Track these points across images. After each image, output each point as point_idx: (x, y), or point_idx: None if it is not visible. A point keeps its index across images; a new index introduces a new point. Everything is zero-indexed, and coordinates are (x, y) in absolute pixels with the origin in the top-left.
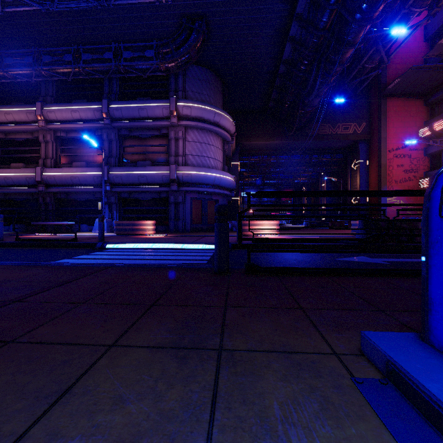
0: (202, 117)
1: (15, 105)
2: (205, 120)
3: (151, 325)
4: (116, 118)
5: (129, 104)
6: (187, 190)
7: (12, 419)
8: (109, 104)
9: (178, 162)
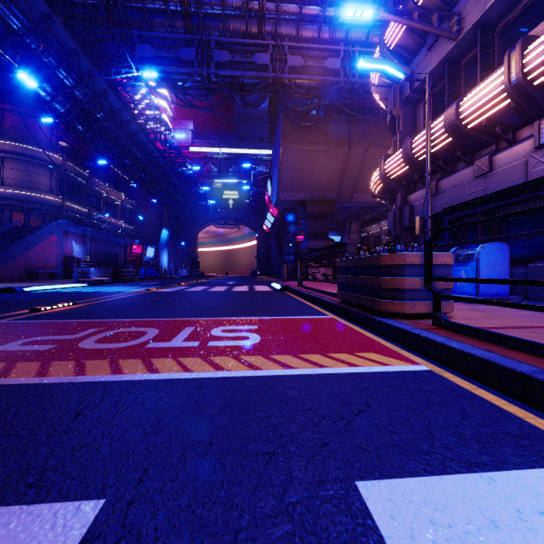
0: None
1: (374, 224)
2: None
3: None
4: None
5: None
6: None
7: None
8: None
9: None
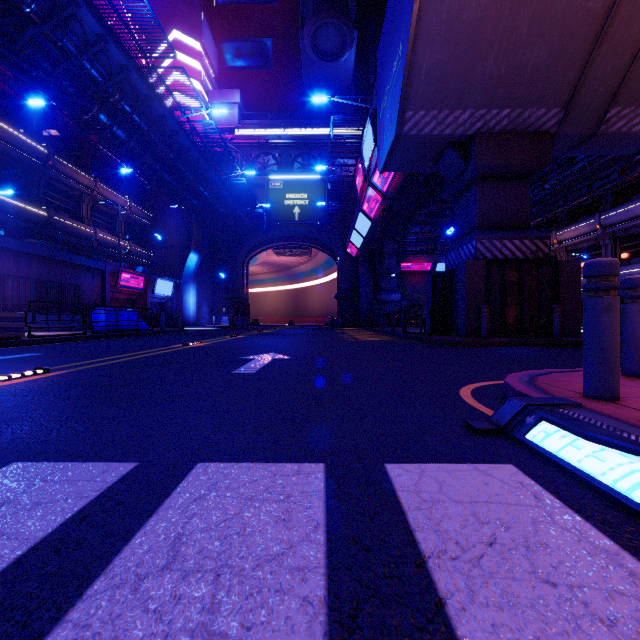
0: None
1: None
2: None
3: None
4: (608, 225)
5: (617, 210)
6: None
7: None
8: (600, 216)
9: None
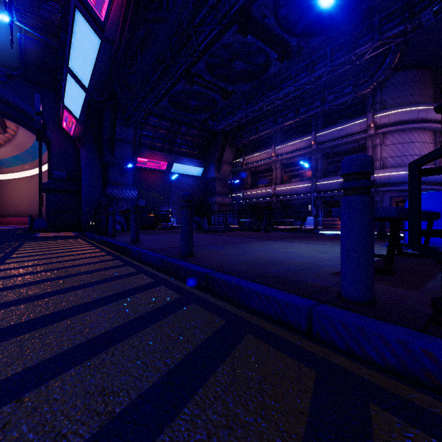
0: (402, 120)
1: (261, 150)
2: (407, 121)
3: None
4: (321, 142)
5: (331, 129)
6: (385, 190)
7: (322, 241)
8: (316, 133)
9: (375, 166)
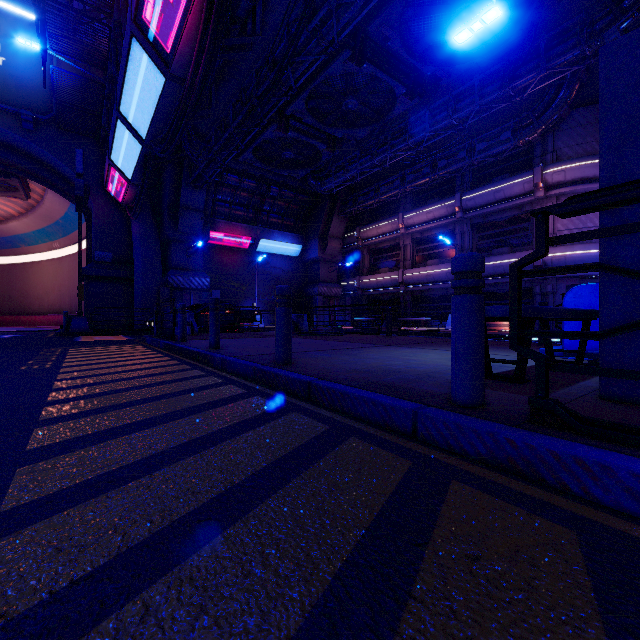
0: (584, 177)
1: (383, 220)
2: (590, 179)
3: (490, 346)
4: (469, 209)
5: (483, 190)
6: (560, 276)
7: None
8: (462, 196)
9: None
